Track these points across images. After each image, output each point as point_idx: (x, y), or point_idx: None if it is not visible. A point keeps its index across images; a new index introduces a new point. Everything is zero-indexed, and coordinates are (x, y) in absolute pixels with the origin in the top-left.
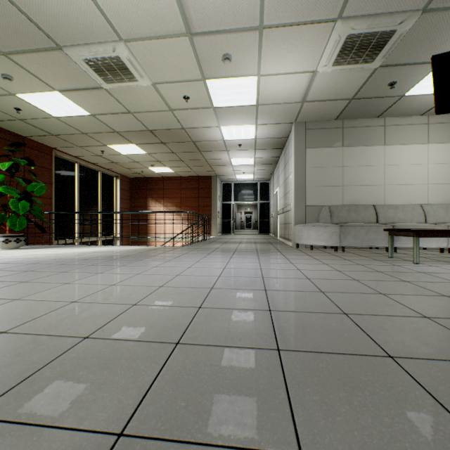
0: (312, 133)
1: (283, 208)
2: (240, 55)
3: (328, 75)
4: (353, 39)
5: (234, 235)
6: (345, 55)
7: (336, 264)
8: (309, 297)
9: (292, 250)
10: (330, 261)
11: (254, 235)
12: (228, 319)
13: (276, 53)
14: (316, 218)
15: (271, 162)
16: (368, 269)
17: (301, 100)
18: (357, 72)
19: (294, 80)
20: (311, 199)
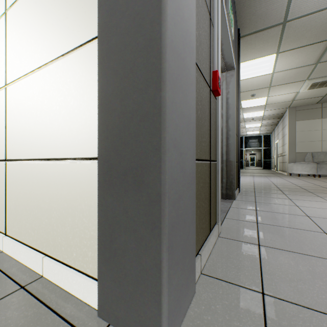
0: (300, 112)
1: (281, 153)
2: (259, 93)
3: (305, 92)
4: (315, 83)
5: (245, 169)
6: (313, 87)
7: (308, 180)
8: (288, 184)
9: (286, 176)
10: (306, 180)
11: (259, 170)
12: (263, 185)
13: (276, 91)
14: (303, 159)
15: (272, 124)
16: (323, 182)
17: (292, 100)
18: (323, 89)
19: (287, 95)
20: (299, 149)
